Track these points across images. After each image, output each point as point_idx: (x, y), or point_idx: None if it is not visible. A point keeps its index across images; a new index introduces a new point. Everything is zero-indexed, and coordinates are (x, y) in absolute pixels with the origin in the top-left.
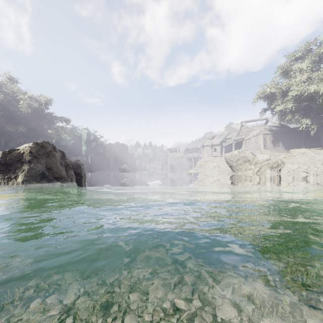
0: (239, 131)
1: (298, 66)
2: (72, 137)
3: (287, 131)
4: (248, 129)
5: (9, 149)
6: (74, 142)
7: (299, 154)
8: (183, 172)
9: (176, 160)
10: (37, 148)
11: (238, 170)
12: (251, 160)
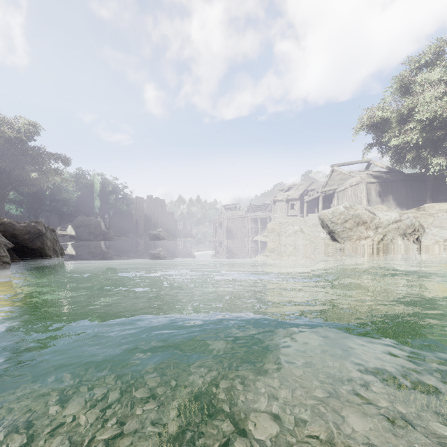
0: (329, 180)
1: (426, 75)
2: (78, 186)
3: (401, 179)
4: (342, 176)
5: None
6: (82, 194)
7: (440, 212)
8: (246, 240)
9: (235, 222)
10: None
11: (346, 239)
12: (368, 221)
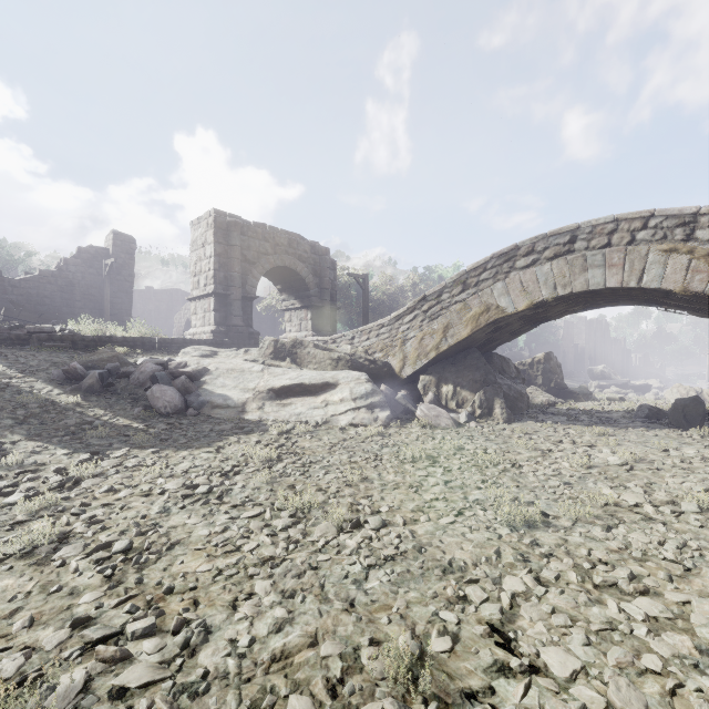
0: None
1: None
2: None
3: None
4: None
5: (534, 357)
6: None
7: None
8: None
9: None
10: (546, 356)
11: None
12: None
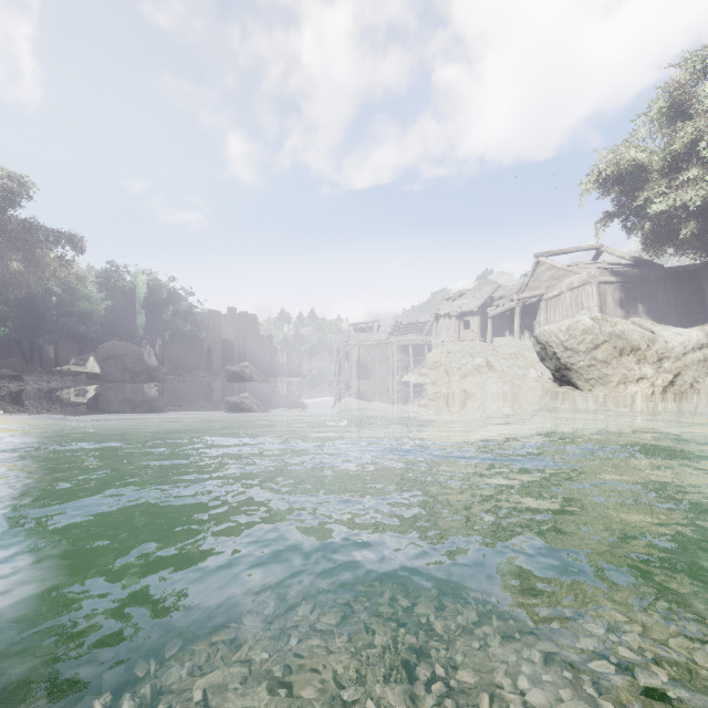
0: (531, 279)
1: None
2: (109, 291)
3: (658, 276)
4: (555, 272)
5: None
6: (115, 305)
7: None
8: (390, 380)
9: (371, 351)
10: None
11: (597, 383)
12: (643, 346)
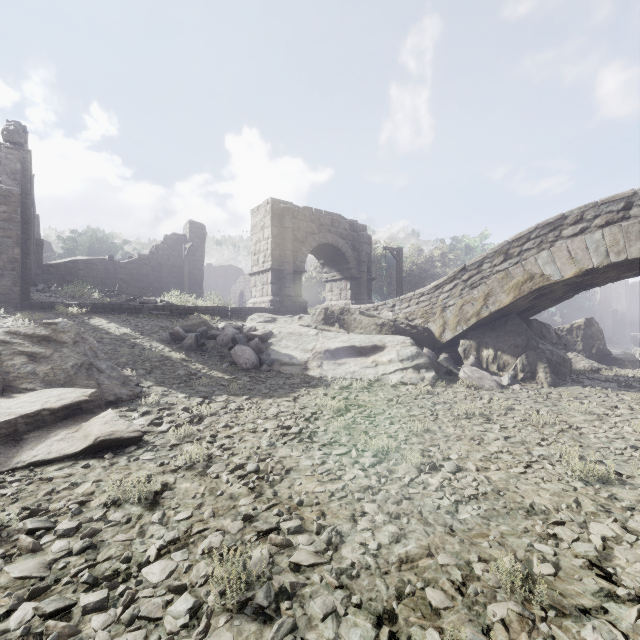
0: None
1: None
2: None
3: None
4: None
5: (573, 323)
6: None
7: None
8: None
9: None
10: (587, 322)
11: None
12: None
